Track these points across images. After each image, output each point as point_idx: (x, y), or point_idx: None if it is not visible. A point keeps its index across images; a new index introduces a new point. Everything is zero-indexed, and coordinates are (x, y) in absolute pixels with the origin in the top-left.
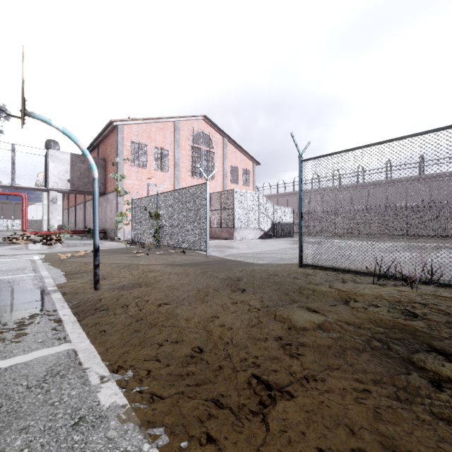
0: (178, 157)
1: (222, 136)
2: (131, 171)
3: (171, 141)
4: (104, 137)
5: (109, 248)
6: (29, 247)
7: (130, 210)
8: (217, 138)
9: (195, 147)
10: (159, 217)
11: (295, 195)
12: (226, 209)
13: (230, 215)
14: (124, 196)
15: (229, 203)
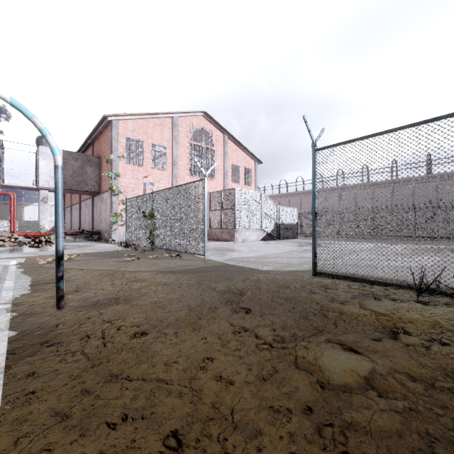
0: (176, 155)
1: (223, 133)
2: (127, 169)
3: (170, 138)
4: (99, 133)
5: (99, 251)
6: (13, 250)
7: (125, 210)
8: (218, 136)
9: (194, 144)
10: (154, 217)
11: (298, 196)
12: (227, 209)
13: (231, 216)
14: (119, 196)
15: (230, 202)
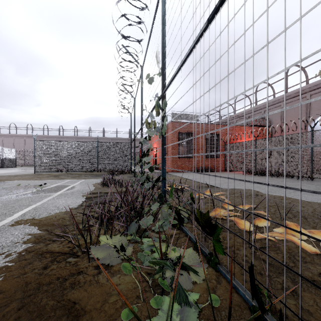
0: None
1: None
2: None
3: None
4: None
5: None
6: None
7: None
8: None
9: None
10: None
11: (11, 137)
12: None
13: None
14: None
15: None
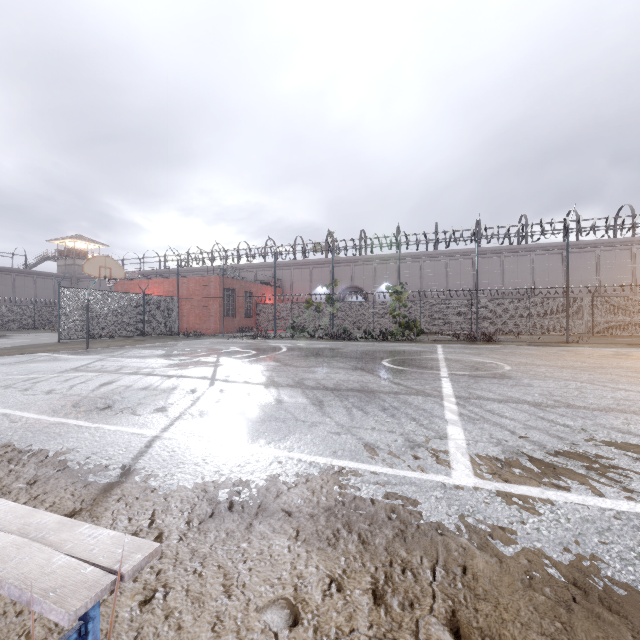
0: None
1: None
2: None
3: None
4: None
5: None
6: None
7: None
8: None
9: None
10: None
11: None
12: None
13: None
14: None
15: None
